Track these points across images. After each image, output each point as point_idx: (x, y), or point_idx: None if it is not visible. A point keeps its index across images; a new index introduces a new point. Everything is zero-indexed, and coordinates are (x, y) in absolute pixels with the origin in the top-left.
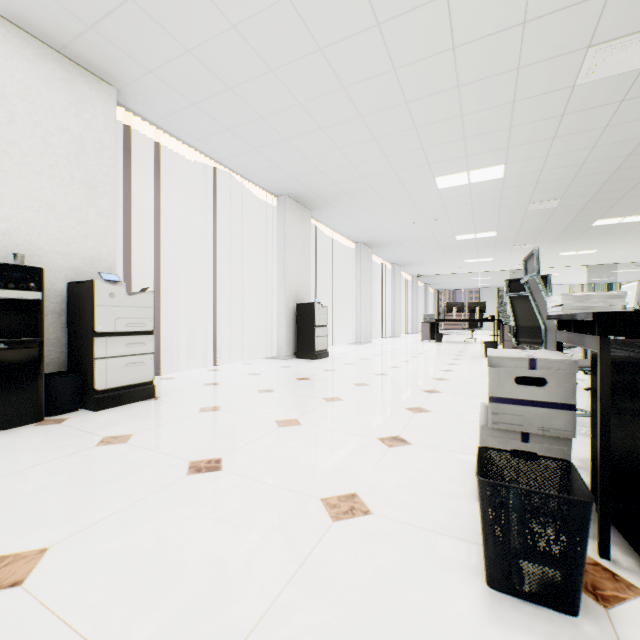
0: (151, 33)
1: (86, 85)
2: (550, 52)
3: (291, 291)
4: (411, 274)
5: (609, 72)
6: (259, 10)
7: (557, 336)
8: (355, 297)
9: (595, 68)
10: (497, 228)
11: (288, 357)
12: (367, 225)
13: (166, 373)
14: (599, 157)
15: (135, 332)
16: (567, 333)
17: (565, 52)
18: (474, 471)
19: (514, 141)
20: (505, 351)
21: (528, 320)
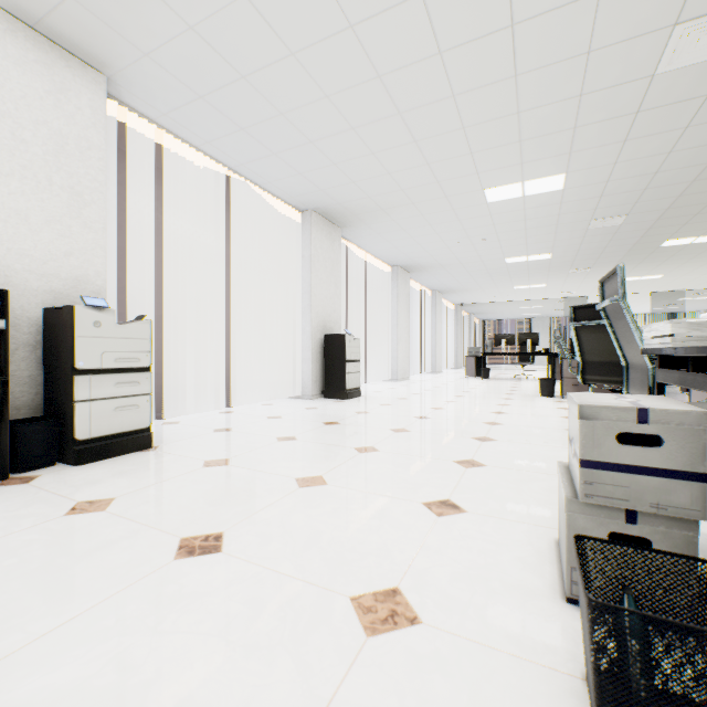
0: (144, 3)
1: (68, 70)
2: (628, 31)
3: (318, 320)
4: (454, 302)
5: (697, 57)
6: None
7: (659, 376)
8: (391, 328)
9: (681, 52)
10: (553, 249)
11: (315, 396)
12: (405, 246)
13: (171, 416)
14: (675, 165)
15: (127, 369)
16: (680, 372)
17: (646, 31)
18: (551, 552)
19: (578, 145)
20: (595, 396)
21: (597, 354)
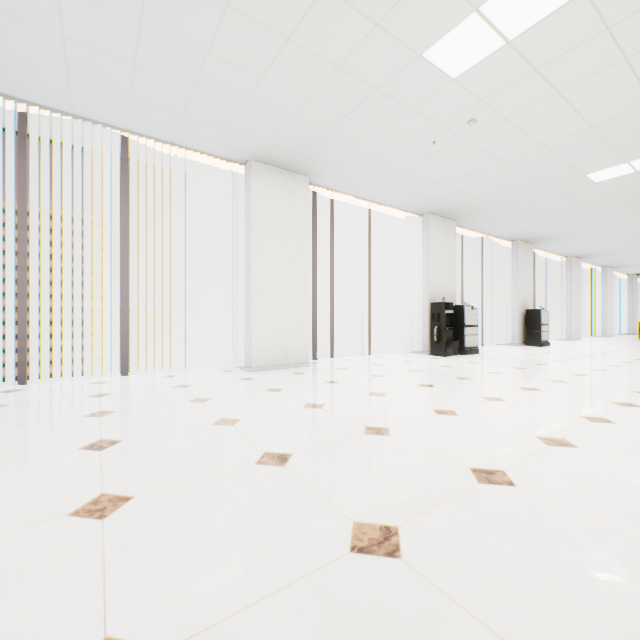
0: (488, 208)
1: (448, 225)
2: None
3: (520, 301)
4: (627, 273)
5: None
6: (543, 197)
7: None
8: (564, 301)
9: None
10: None
11: (519, 344)
12: (580, 246)
13: None
14: None
15: (472, 325)
16: None
17: None
18: None
19: None
20: None
21: None
